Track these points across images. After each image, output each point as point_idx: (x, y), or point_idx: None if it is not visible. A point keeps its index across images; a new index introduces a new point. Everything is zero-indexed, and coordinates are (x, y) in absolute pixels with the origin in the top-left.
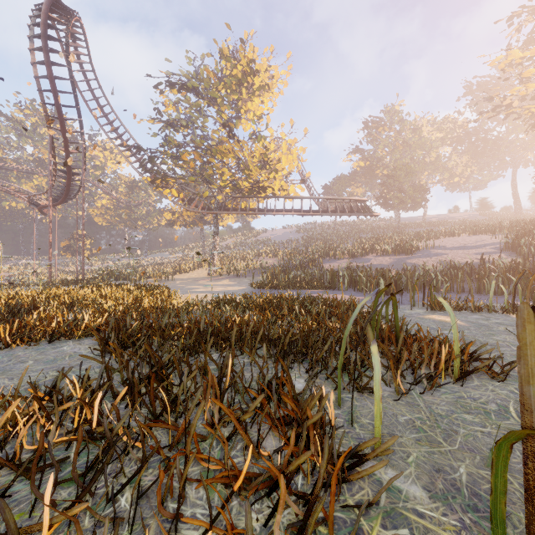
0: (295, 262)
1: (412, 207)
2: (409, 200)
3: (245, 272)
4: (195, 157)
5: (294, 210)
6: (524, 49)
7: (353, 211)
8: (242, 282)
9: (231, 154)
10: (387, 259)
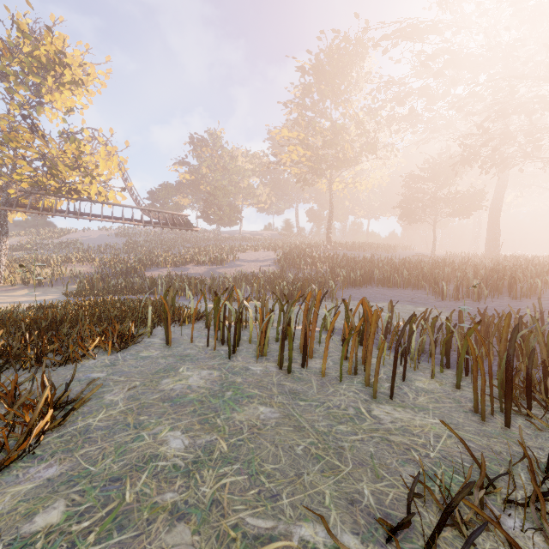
0: (116, 271)
1: (229, 224)
2: (226, 217)
3: (51, 280)
4: None
5: (114, 217)
6: (290, 131)
7: (175, 224)
8: (49, 291)
9: (32, 146)
10: (202, 269)
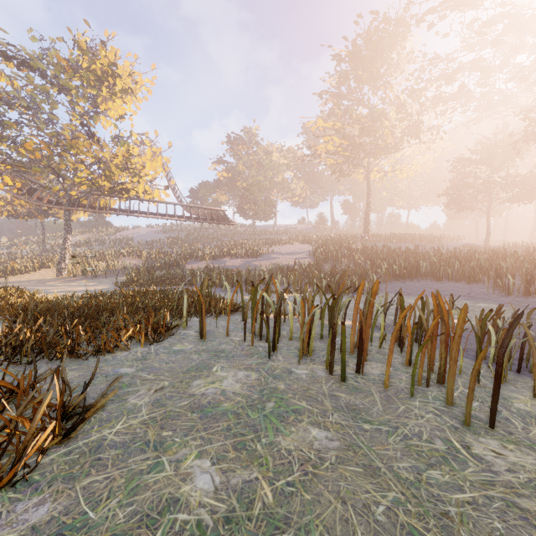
0: (160, 263)
1: (264, 218)
2: (261, 212)
3: (105, 272)
4: (42, 147)
5: (159, 213)
6: (325, 121)
7: (213, 219)
8: (103, 282)
9: (90, 151)
10: (239, 261)
